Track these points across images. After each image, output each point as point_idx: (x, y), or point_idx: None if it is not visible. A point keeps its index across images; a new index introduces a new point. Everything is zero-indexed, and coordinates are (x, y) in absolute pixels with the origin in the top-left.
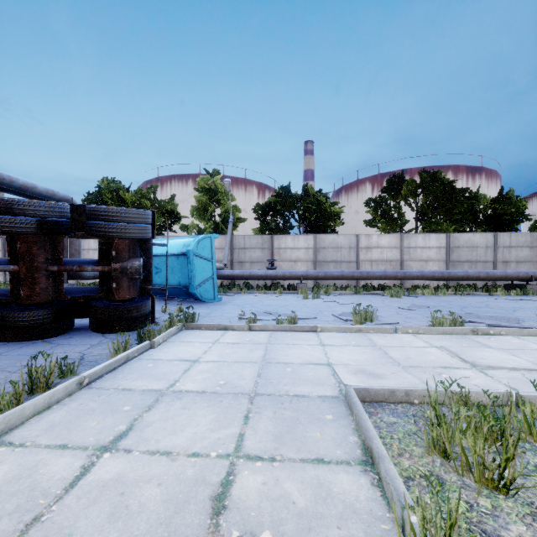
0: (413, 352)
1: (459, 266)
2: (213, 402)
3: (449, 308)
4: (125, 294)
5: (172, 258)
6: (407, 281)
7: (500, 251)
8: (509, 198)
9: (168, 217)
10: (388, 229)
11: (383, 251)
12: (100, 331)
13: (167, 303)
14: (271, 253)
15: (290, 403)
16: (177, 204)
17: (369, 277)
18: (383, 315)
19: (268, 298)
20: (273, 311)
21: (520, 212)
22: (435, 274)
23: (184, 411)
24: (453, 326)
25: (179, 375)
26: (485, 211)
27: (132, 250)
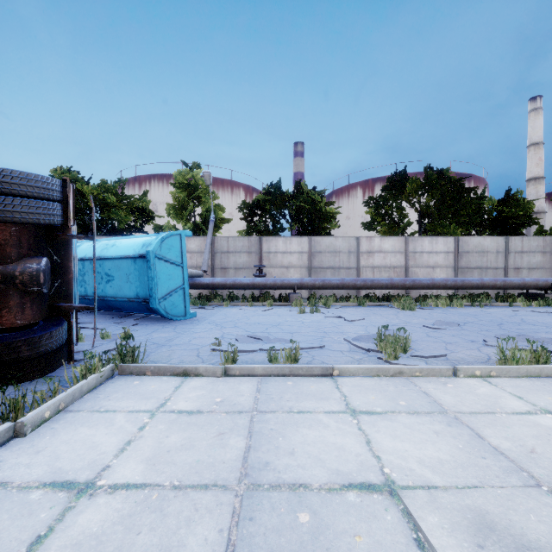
0: (525, 431)
1: (468, 273)
2: None
3: (484, 325)
4: (14, 319)
5: (127, 261)
6: (412, 290)
7: (511, 256)
8: (517, 200)
9: (139, 216)
10: (389, 232)
11: (386, 256)
12: None
13: (119, 322)
14: (259, 258)
15: None
16: (149, 200)
17: (374, 285)
18: (412, 338)
19: (255, 312)
20: (262, 334)
21: (527, 215)
22: (447, 282)
23: None
24: (534, 362)
25: None
26: (490, 214)
27: (28, 244)
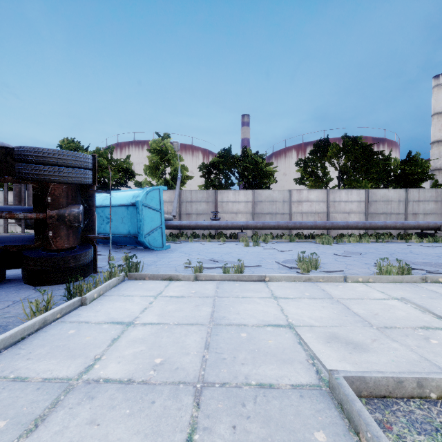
0: (376, 306)
1: (376, 217)
2: (140, 404)
3: (379, 254)
4: (63, 243)
5: (122, 208)
6: (332, 230)
7: (410, 204)
8: (416, 160)
9: (123, 175)
10: (315, 186)
11: (312, 204)
12: (32, 283)
13: (117, 251)
14: (215, 206)
15: (255, 402)
16: (131, 163)
17: (302, 227)
18: (324, 261)
19: (212, 246)
20: (218, 259)
21: (425, 172)
22: (358, 224)
23: (89, 430)
24: (400, 274)
25: (103, 348)
26: (395, 172)
27: (71, 196)
